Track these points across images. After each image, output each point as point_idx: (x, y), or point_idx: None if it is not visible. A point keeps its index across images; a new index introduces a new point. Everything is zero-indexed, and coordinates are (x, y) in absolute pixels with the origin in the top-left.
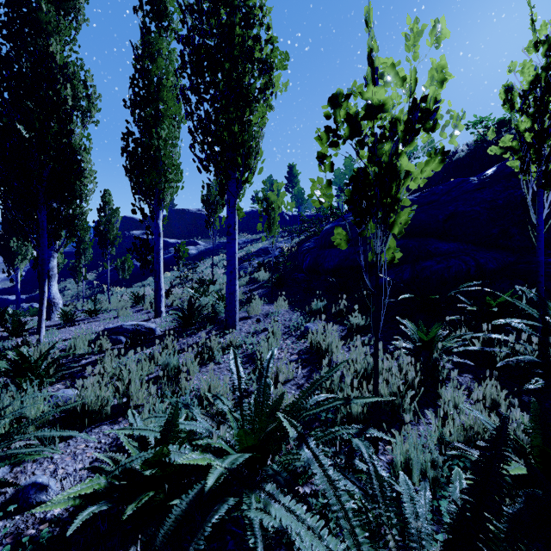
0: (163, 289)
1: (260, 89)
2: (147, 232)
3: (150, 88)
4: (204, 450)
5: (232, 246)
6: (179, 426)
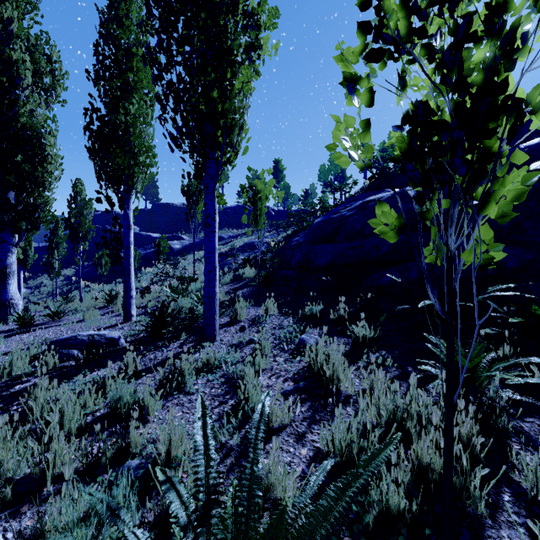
0: (133, 289)
1: (245, 47)
2: (115, 224)
3: (117, 56)
4: None
5: (211, 240)
6: None
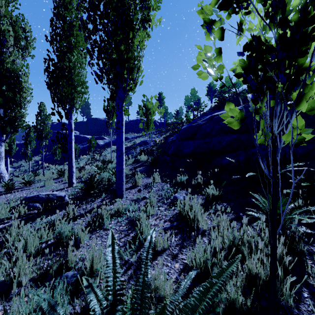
0: (74, 167)
1: (140, 19)
2: (63, 128)
3: (64, 27)
4: None
5: (120, 137)
6: None
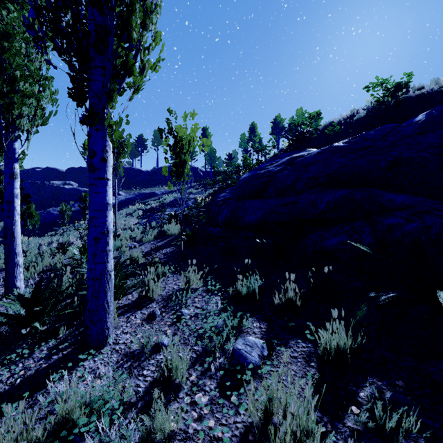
0: (19, 255)
1: None
2: None
3: None
4: None
5: (99, 192)
6: None
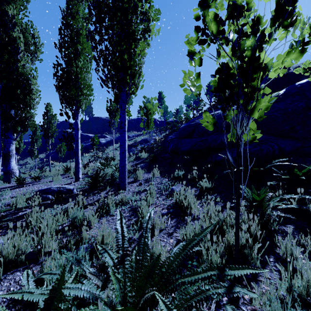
0: (80, 164)
1: (141, 31)
2: (70, 127)
3: (71, 35)
4: None
5: (123, 135)
6: (63, 294)
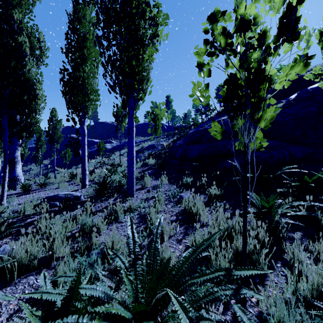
0: (87, 170)
1: (150, 36)
2: (77, 133)
3: (78, 40)
4: (101, 317)
5: (131, 142)
6: (80, 293)
